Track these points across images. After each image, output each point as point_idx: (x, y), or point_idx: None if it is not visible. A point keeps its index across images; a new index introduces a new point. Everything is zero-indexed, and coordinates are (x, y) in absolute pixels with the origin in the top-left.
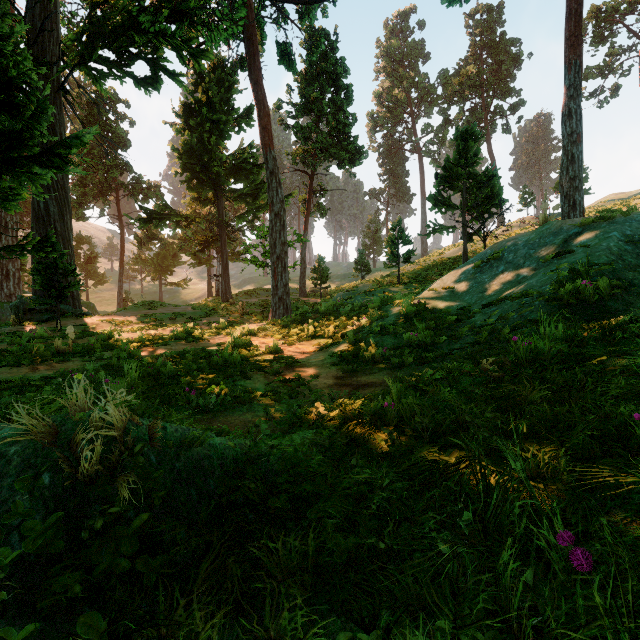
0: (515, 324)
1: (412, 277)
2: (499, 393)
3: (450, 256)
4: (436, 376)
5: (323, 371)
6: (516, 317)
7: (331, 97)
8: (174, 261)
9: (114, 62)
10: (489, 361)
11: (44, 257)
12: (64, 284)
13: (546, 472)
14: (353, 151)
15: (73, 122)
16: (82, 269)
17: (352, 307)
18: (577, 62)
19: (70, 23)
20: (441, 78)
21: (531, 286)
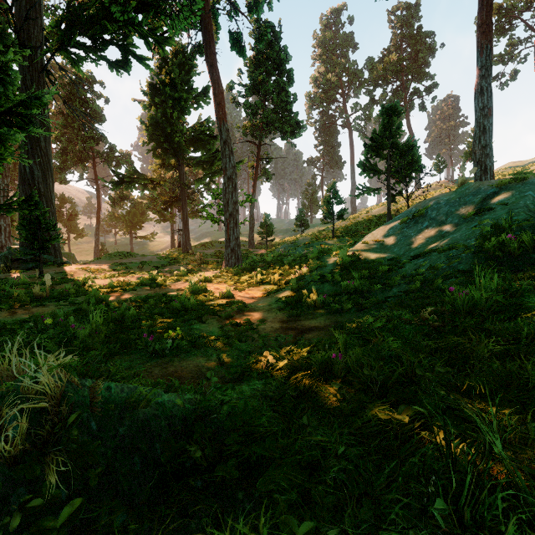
0: (445, 274)
1: (344, 231)
2: (442, 343)
3: (376, 214)
4: (377, 324)
5: (270, 315)
6: (445, 268)
7: (275, 79)
8: (143, 218)
9: (90, 47)
10: (428, 310)
11: (28, 214)
12: (47, 237)
13: (512, 438)
14: (294, 125)
15: (57, 100)
16: (65, 225)
17: (294, 257)
18: (488, 46)
19: (53, 15)
20: (368, 64)
21: (456, 239)
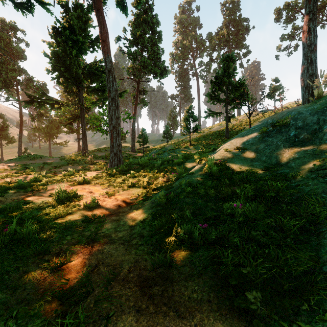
0: None
1: (197, 141)
2: None
3: (215, 130)
4: None
5: (127, 258)
6: None
7: (149, 36)
8: (58, 130)
9: None
10: None
11: None
12: None
13: None
14: (162, 68)
15: None
16: None
17: (162, 161)
18: None
19: None
20: (208, 37)
21: None
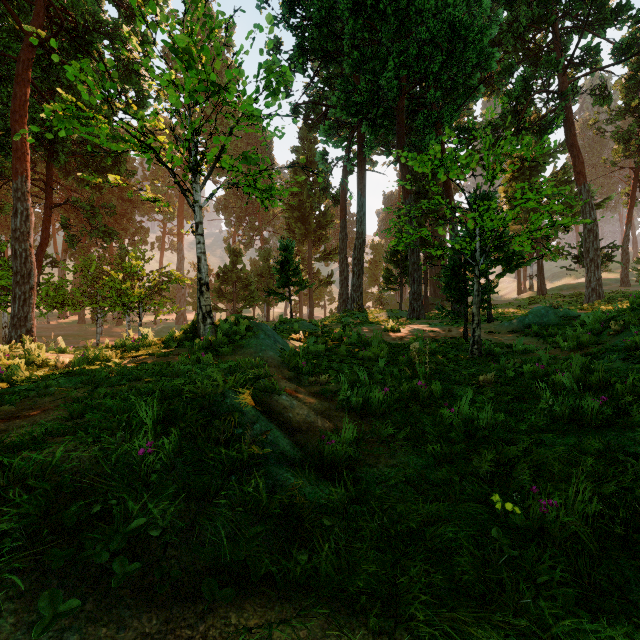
0: None
1: None
2: None
3: None
4: None
5: None
6: None
7: None
8: None
9: None
10: None
11: None
12: None
13: None
14: None
15: None
16: None
17: None
18: None
19: None
20: None
21: None
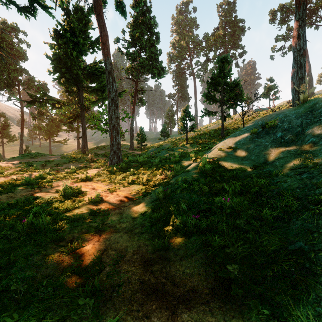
0: None
1: (194, 140)
2: None
3: (212, 129)
4: None
5: (131, 244)
6: None
7: (147, 37)
8: (58, 129)
9: None
10: None
11: None
12: None
13: None
14: (160, 69)
15: None
16: None
17: (160, 159)
18: (304, 3)
19: None
20: (205, 37)
21: None
